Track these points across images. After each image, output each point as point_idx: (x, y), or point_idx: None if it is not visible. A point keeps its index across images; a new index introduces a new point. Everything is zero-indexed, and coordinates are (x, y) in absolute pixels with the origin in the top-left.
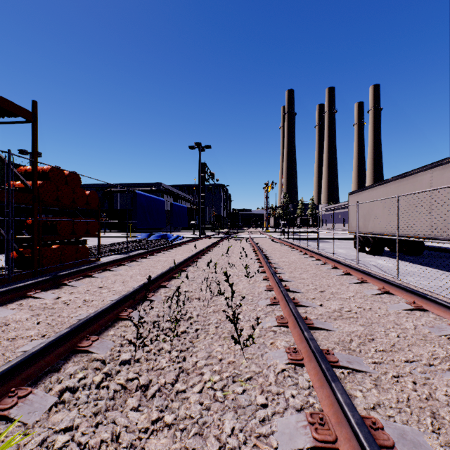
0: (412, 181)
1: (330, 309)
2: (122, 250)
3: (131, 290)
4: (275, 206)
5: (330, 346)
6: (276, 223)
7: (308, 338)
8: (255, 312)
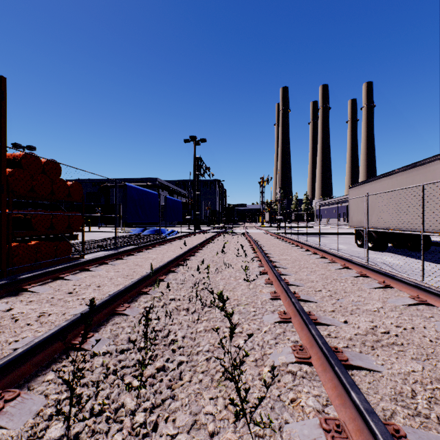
0: (423, 171)
1: (359, 328)
2: (111, 246)
3: (97, 303)
4: (271, 201)
5: (387, 409)
6: (272, 218)
7: (363, 410)
8: (260, 334)
